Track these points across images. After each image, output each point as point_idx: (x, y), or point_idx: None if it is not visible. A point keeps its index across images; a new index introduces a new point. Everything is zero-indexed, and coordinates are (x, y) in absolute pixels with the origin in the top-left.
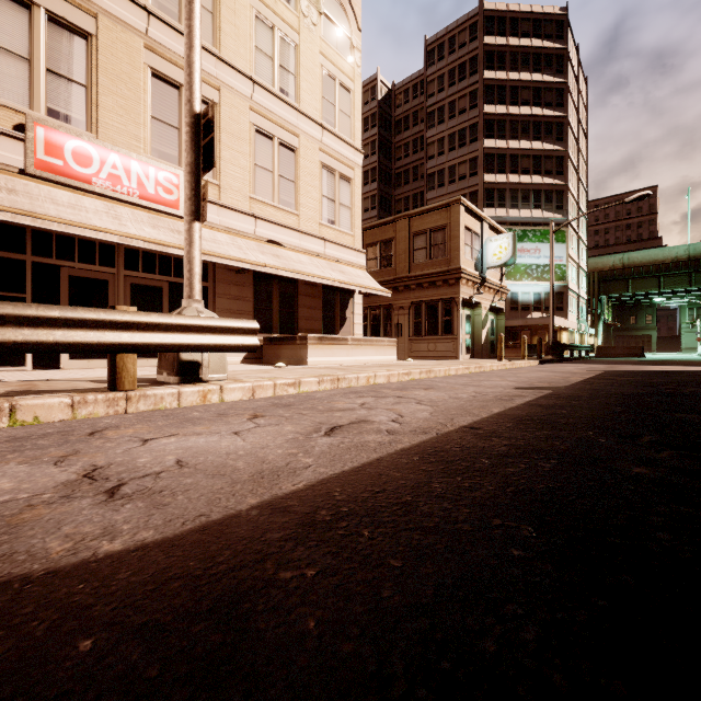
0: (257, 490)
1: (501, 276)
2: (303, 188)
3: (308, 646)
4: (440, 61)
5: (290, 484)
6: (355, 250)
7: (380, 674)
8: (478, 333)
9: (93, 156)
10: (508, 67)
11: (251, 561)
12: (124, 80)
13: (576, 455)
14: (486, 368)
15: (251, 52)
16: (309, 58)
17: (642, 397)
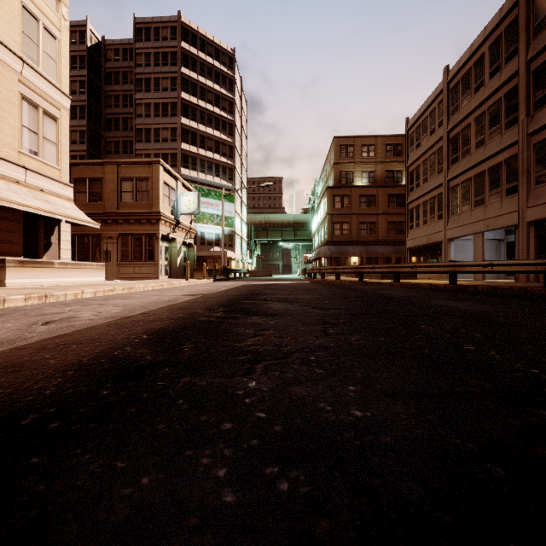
0: (3, 346)
1: (191, 221)
2: None
3: (52, 364)
4: (147, 42)
5: (25, 342)
6: (62, 183)
7: (79, 362)
8: (174, 260)
9: None
10: (199, 72)
11: (15, 359)
12: None
13: (185, 317)
14: (176, 285)
15: None
16: None
17: (241, 295)
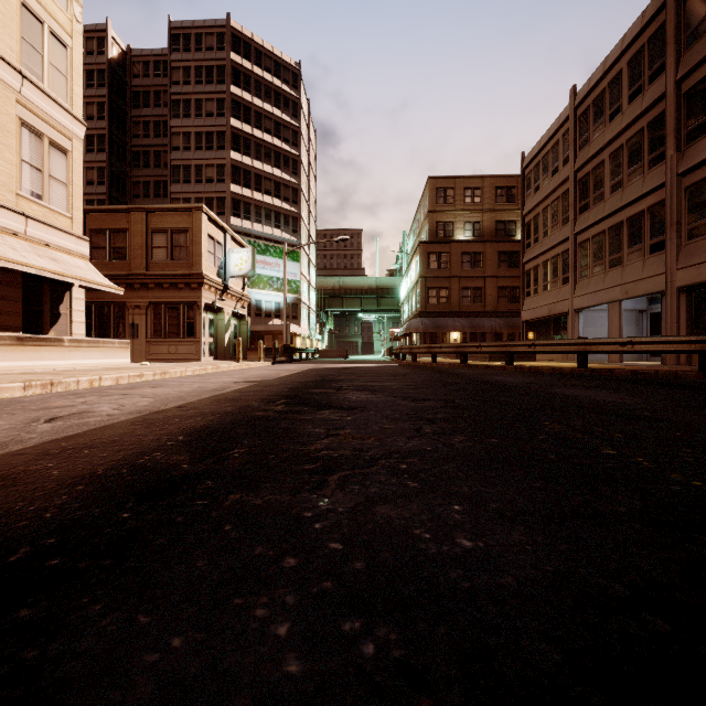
0: None
1: (243, 285)
2: None
3: (55, 476)
4: (187, 52)
5: (21, 446)
6: (74, 235)
7: (91, 473)
8: (221, 337)
9: None
10: (253, 92)
11: (6, 469)
12: None
13: (234, 412)
14: (224, 369)
15: None
16: None
17: (309, 383)
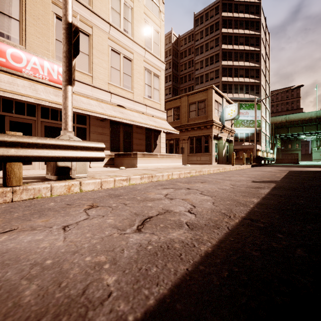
0: None
1: (231, 124)
2: (135, 80)
3: None
4: (201, 24)
5: None
6: (161, 111)
7: None
8: (220, 152)
9: (23, 57)
10: (233, 27)
11: None
12: (40, 19)
13: None
14: (227, 169)
15: (109, 9)
16: (138, 15)
17: None
